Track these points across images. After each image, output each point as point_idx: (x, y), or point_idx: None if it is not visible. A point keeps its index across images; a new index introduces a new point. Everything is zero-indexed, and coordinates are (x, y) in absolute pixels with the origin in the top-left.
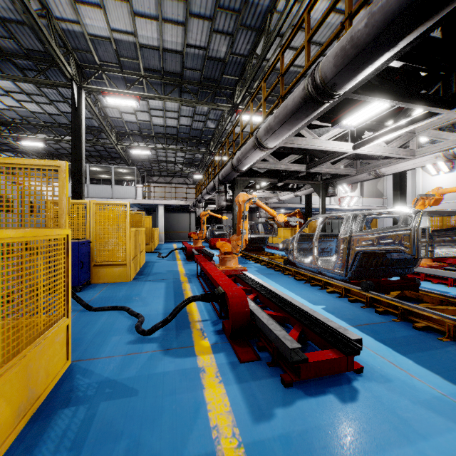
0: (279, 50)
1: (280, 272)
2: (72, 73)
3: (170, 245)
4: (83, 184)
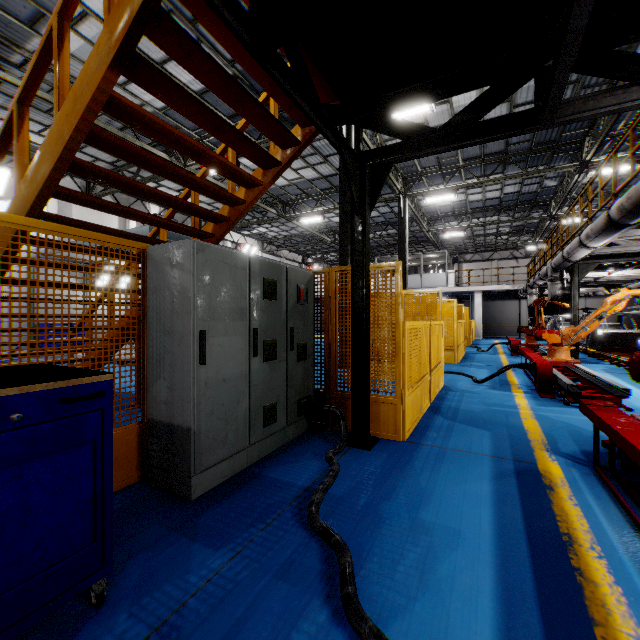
0: (610, 150)
1: None
2: (400, 189)
3: (490, 341)
4: (406, 281)
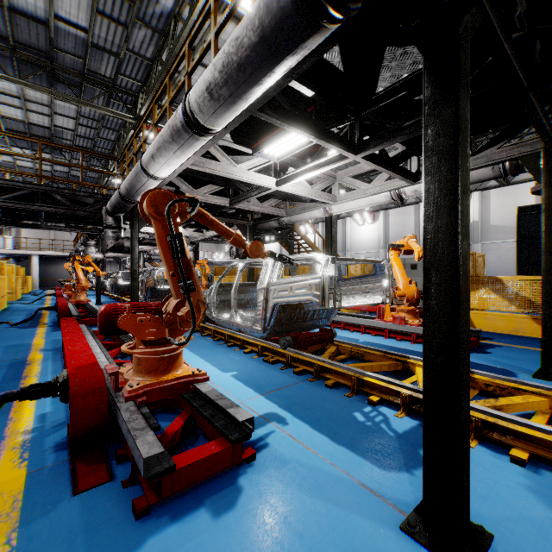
0: None
1: (107, 297)
2: None
3: (46, 291)
4: None
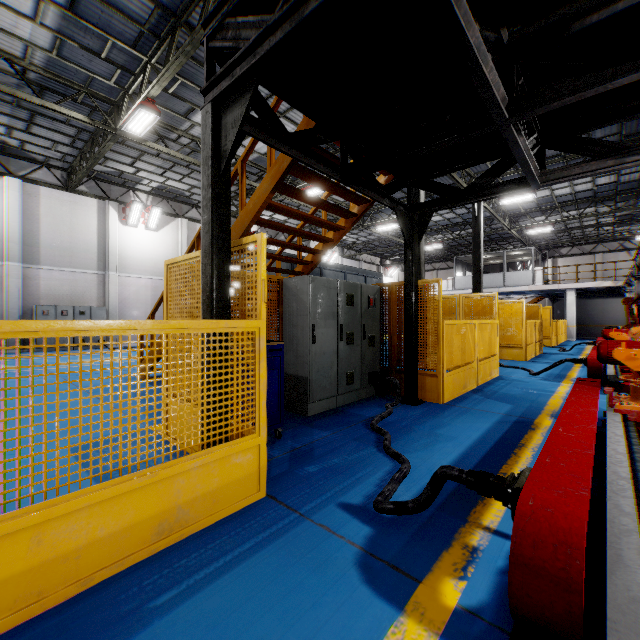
0: None
1: None
2: None
3: None
4: (481, 282)
